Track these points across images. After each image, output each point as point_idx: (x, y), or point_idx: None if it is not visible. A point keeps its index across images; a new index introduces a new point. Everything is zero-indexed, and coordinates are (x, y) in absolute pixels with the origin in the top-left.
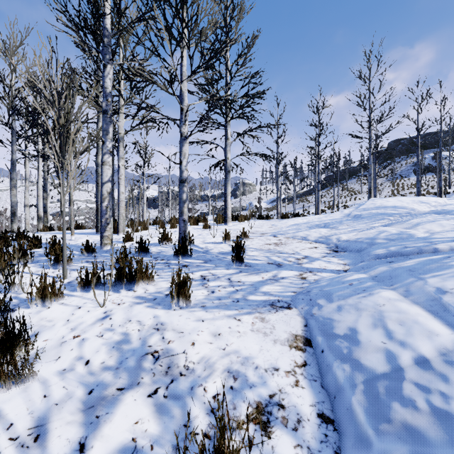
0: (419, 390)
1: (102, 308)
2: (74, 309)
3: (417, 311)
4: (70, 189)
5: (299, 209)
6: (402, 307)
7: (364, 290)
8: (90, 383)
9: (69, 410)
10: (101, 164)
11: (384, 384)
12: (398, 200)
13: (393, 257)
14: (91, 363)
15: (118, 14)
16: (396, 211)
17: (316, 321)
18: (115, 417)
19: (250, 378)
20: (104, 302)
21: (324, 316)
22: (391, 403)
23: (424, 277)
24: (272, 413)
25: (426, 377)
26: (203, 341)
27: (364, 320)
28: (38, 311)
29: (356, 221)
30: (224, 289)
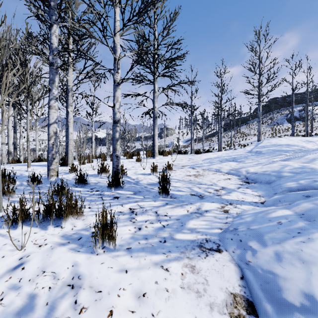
0: None
1: (20, 251)
2: None
3: None
4: (27, 129)
5: (206, 146)
6: None
7: (300, 233)
8: None
9: None
10: (48, 108)
11: None
12: (288, 139)
13: (305, 190)
14: None
15: None
16: (290, 148)
17: (255, 274)
18: None
19: None
20: (23, 245)
21: (263, 267)
22: None
23: None
24: None
25: None
26: (123, 308)
27: None
28: None
29: (259, 156)
30: (151, 225)
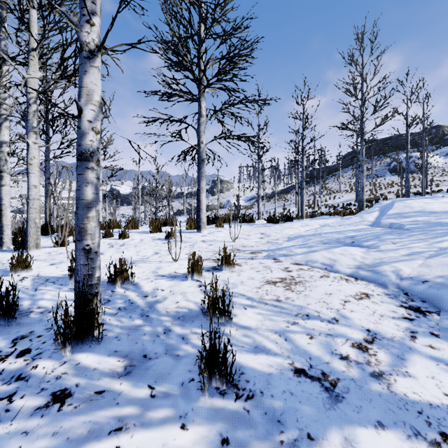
0: None
1: None
2: None
3: None
4: None
5: (278, 208)
6: None
7: None
8: None
9: None
10: None
11: None
12: (442, 202)
13: None
14: None
15: None
16: None
17: None
18: None
19: None
20: None
21: None
22: None
23: None
24: None
25: None
26: None
27: None
28: None
29: (404, 236)
30: None
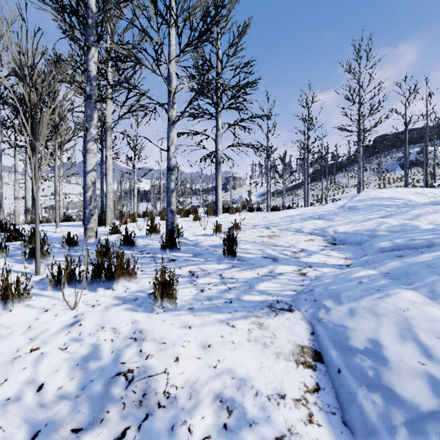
0: None
1: (73, 311)
2: (39, 313)
3: None
4: (55, 179)
5: (288, 202)
6: (433, 313)
7: (379, 290)
8: (37, 421)
9: None
10: (85, 152)
11: (437, 430)
12: (393, 191)
13: (400, 250)
14: (44, 389)
15: None
16: (393, 202)
17: (325, 329)
18: None
19: (249, 410)
20: (76, 304)
21: (334, 322)
22: None
23: None
24: None
25: None
26: (189, 355)
27: (387, 330)
28: None
29: (352, 213)
30: (215, 287)
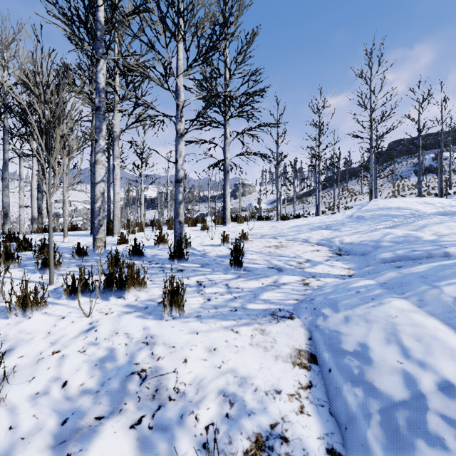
0: (447, 424)
1: (88, 318)
2: (57, 320)
3: (435, 324)
4: (63, 189)
5: (299, 210)
6: (417, 319)
7: (373, 299)
8: (65, 410)
9: (37, 446)
10: (94, 163)
11: (404, 415)
12: (401, 201)
13: (400, 261)
14: (68, 385)
15: (111, 6)
16: (401, 212)
17: (322, 334)
18: (89, 455)
19: (249, 403)
20: (90, 312)
21: (330, 328)
22: (415, 441)
23: (439, 284)
24: (273, 448)
25: (454, 407)
26: (196, 357)
27: (375, 335)
28: (18, 321)
29: (359, 223)
30: (221, 297)
